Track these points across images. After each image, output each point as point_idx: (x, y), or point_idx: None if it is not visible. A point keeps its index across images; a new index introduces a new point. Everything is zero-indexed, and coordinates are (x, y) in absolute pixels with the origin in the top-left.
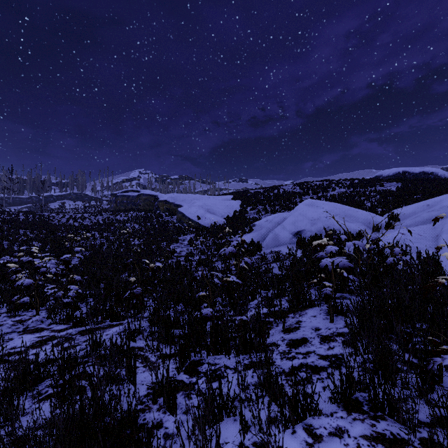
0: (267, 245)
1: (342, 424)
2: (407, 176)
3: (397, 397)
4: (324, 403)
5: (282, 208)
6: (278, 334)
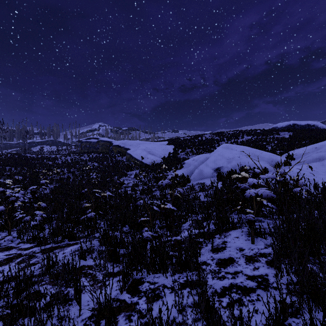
0: (194, 178)
1: None
2: (296, 127)
3: None
4: None
5: (204, 150)
6: (207, 254)
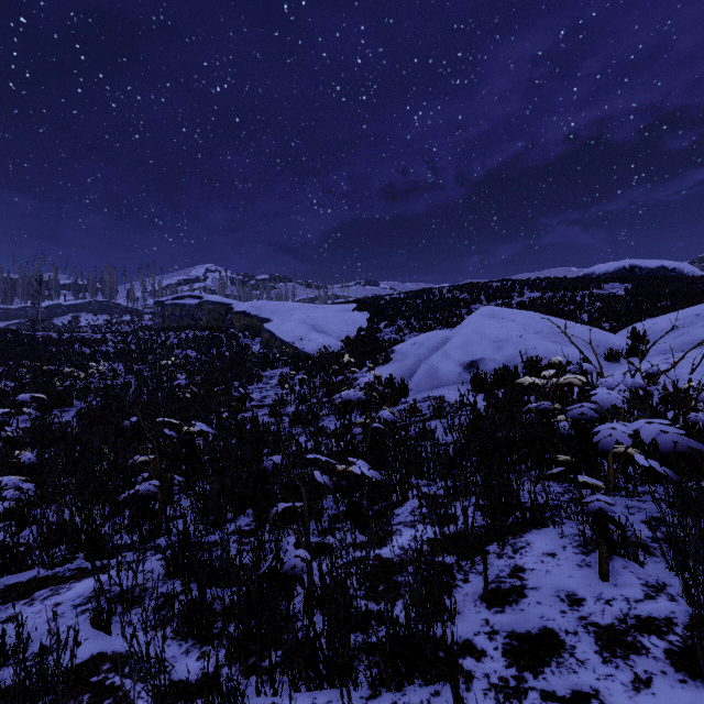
0: (418, 385)
1: None
2: (636, 272)
3: None
4: None
5: (438, 323)
6: (473, 611)
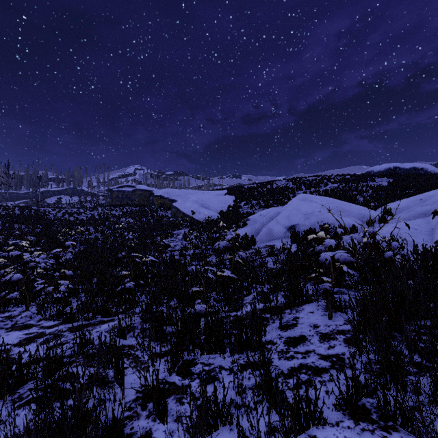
0: (261, 239)
1: (350, 436)
2: (397, 171)
3: (412, 407)
4: (328, 410)
5: (275, 203)
6: (274, 332)
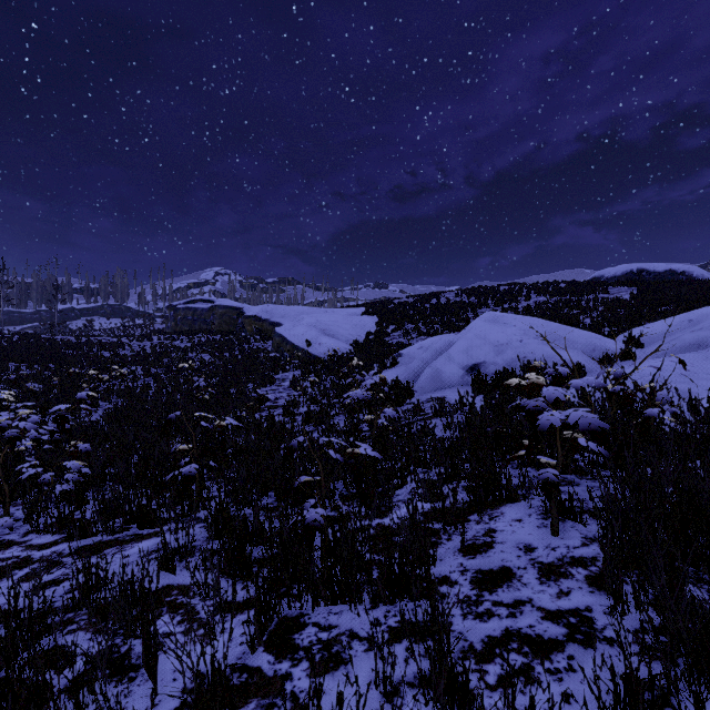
0: (423, 387)
1: None
2: (644, 276)
3: None
4: None
5: (445, 327)
6: (452, 558)
